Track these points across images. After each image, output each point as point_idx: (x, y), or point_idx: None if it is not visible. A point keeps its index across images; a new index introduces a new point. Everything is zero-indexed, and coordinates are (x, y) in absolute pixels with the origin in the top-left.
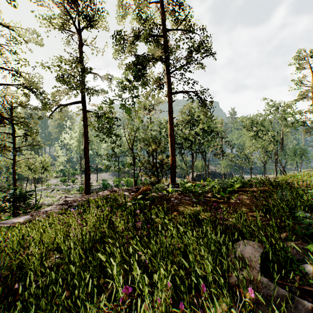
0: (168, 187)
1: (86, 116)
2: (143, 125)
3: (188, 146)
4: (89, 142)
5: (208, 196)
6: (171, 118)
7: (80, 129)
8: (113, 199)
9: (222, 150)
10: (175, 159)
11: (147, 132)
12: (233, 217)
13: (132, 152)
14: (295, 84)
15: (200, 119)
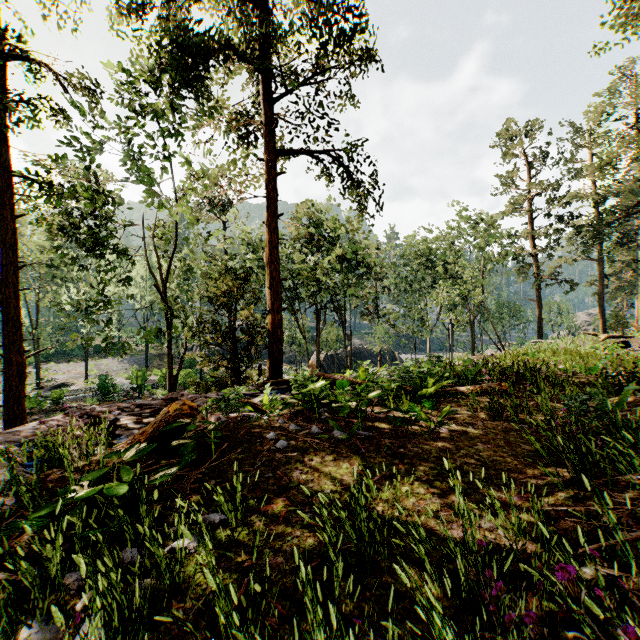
0: (262, 390)
1: (10, 188)
2: (205, 246)
3: (308, 294)
4: (22, 267)
5: (371, 415)
6: (270, 214)
7: (35, 246)
8: (55, 455)
9: (377, 305)
10: (280, 318)
11: (216, 260)
12: (478, 500)
13: (161, 298)
14: (503, 184)
15: (335, 236)
